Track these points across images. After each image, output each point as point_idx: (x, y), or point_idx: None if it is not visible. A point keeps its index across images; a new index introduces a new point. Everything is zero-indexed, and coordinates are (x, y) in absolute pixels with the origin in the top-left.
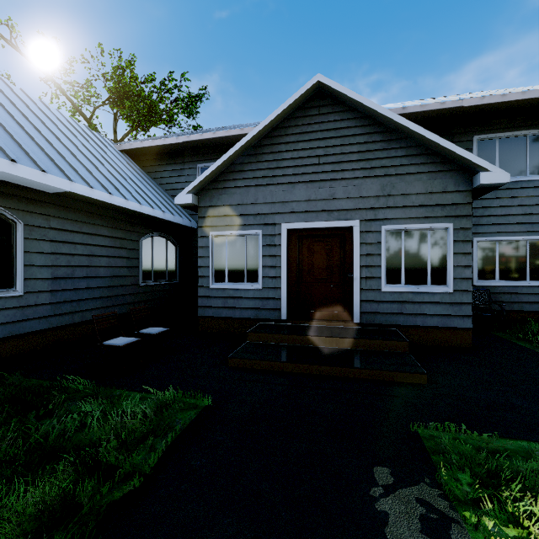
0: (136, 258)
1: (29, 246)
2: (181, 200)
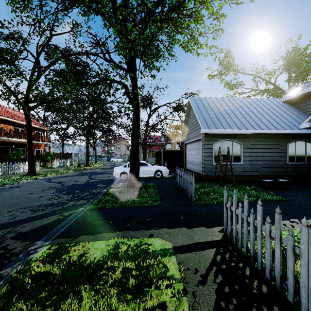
0: (284, 152)
1: (244, 150)
2: (303, 126)
